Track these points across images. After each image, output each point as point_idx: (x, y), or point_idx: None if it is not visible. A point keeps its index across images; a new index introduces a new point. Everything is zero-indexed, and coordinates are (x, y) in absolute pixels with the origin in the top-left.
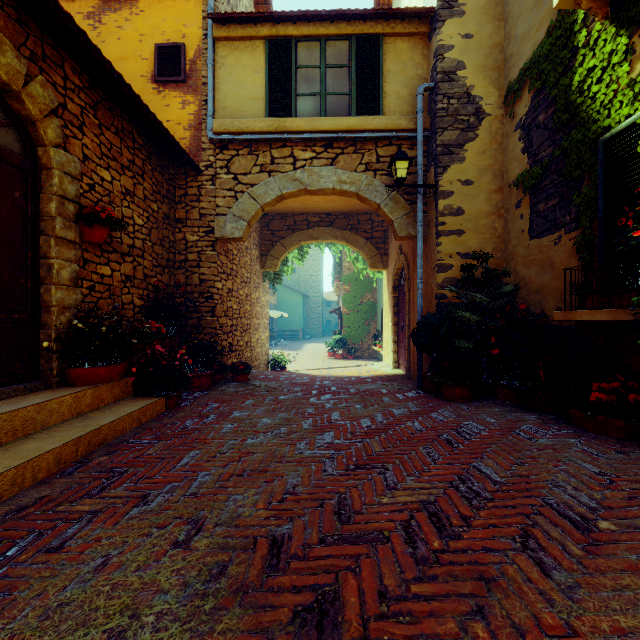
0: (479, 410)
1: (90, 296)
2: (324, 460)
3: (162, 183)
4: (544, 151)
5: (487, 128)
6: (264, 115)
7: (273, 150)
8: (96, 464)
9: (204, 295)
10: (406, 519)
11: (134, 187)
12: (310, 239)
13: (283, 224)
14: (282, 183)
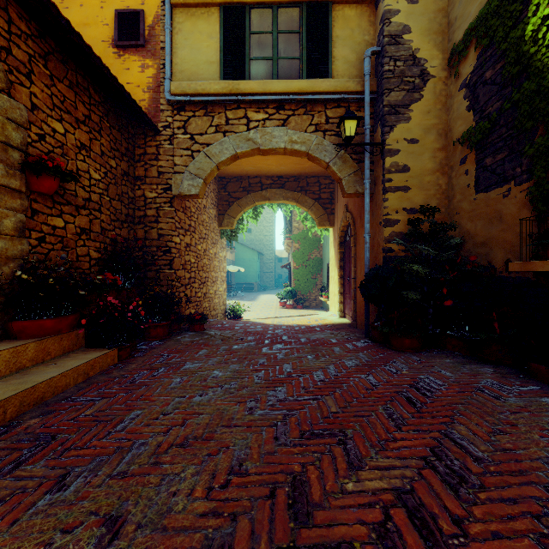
0: (431, 361)
1: (40, 247)
2: (276, 423)
3: (121, 141)
4: (491, 106)
5: (432, 89)
6: (219, 78)
7: (228, 111)
8: (23, 429)
9: (162, 249)
10: (380, 520)
11: (90, 142)
12: (263, 200)
13: (239, 186)
14: (236, 143)
